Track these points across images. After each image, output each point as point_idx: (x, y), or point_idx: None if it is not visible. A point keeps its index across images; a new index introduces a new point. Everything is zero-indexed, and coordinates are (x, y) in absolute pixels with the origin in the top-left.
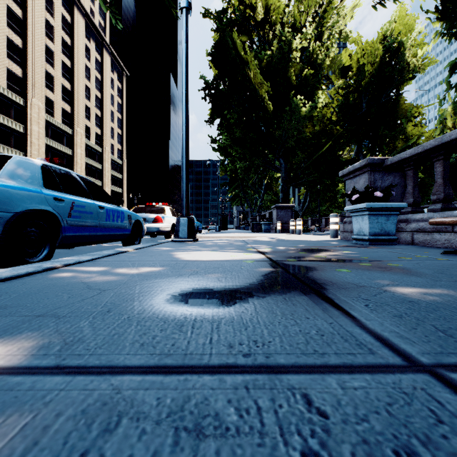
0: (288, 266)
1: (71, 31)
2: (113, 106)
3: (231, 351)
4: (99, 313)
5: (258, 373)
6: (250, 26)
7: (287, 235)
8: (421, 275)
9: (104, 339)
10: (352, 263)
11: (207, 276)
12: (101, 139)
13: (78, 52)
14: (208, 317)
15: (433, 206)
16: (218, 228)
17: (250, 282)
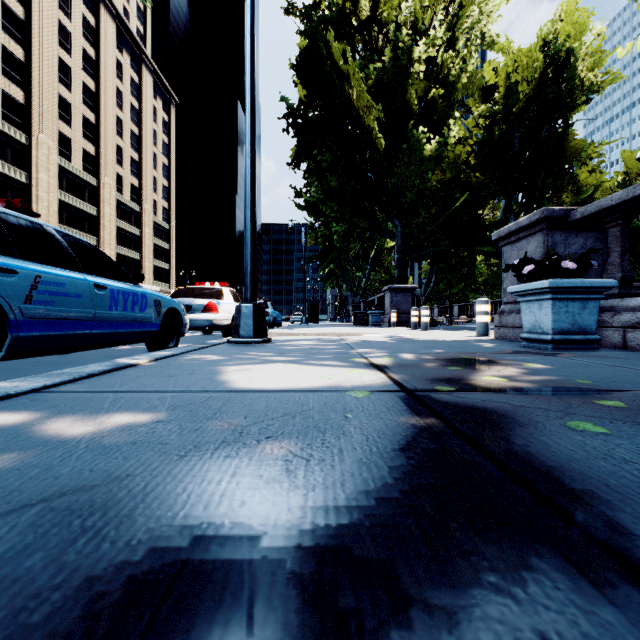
0: (448, 410)
1: (95, 38)
2: (157, 146)
3: None
4: None
5: None
6: (352, 27)
7: (408, 332)
8: None
9: None
10: (577, 400)
11: (260, 453)
12: (139, 193)
13: (105, 69)
14: None
15: None
16: (304, 319)
17: (377, 486)
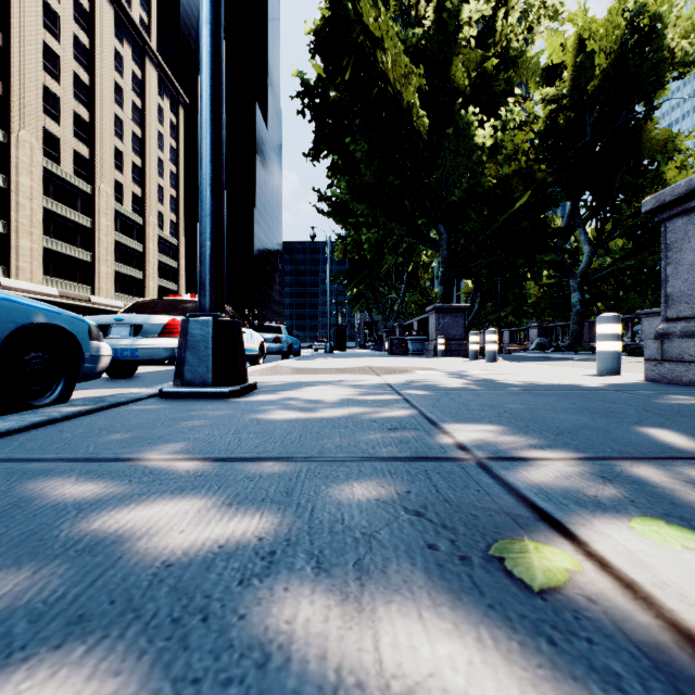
0: None
1: (89, 24)
2: (163, 151)
3: None
4: None
5: None
6: None
7: (474, 365)
8: None
9: None
10: None
11: None
12: (142, 204)
13: (101, 60)
14: None
15: None
16: (329, 347)
17: None
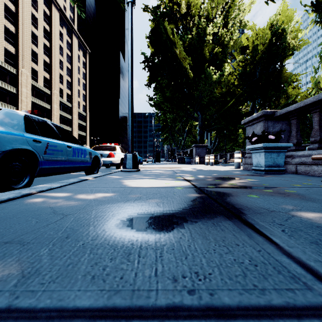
0: (210, 192)
1: (49, 21)
2: (80, 74)
3: (176, 286)
4: (59, 239)
5: (207, 319)
6: (177, 17)
7: (203, 166)
8: (315, 200)
9: (59, 270)
10: (257, 190)
11: (148, 201)
12: (71, 98)
13: (54, 36)
14: (152, 244)
15: (311, 146)
16: (153, 160)
17: (183, 207)
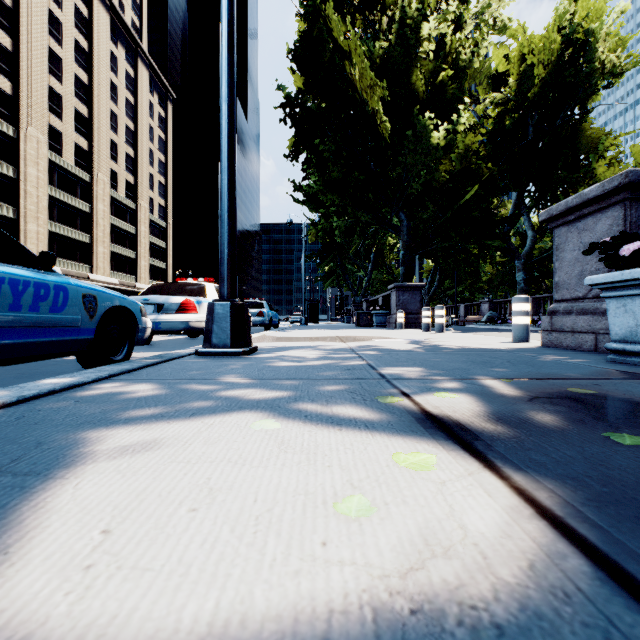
0: None
1: (88, 30)
2: (153, 142)
3: None
4: None
5: None
6: (355, 6)
7: (423, 335)
8: None
9: None
10: None
11: None
12: (135, 190)
13: (99, 61)
14: None
15: None
16: (304, 320)
17: None
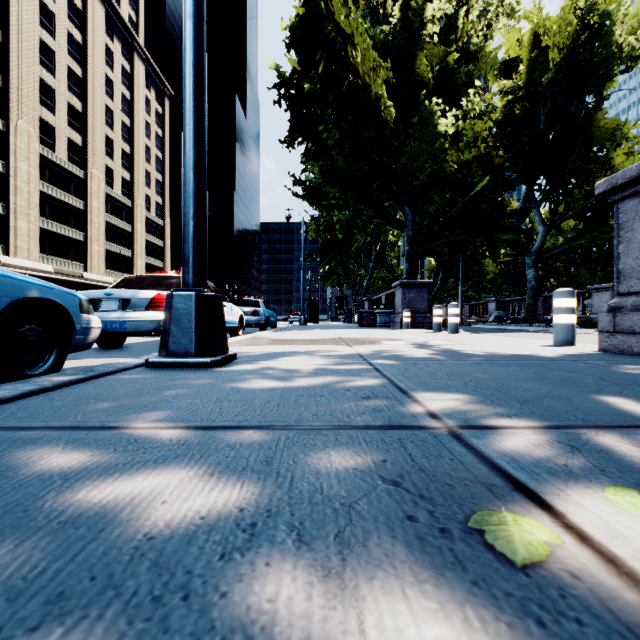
0: None
1: (82, 22)
2: (150, 139)
3: None
4: None
5: None
6: None
7: (438, 336)
8: None
9: None
10: None
11: None
12: (131, 188)
13: (93, 55)
14: None
15: None
16: (303, 320)
17: None
